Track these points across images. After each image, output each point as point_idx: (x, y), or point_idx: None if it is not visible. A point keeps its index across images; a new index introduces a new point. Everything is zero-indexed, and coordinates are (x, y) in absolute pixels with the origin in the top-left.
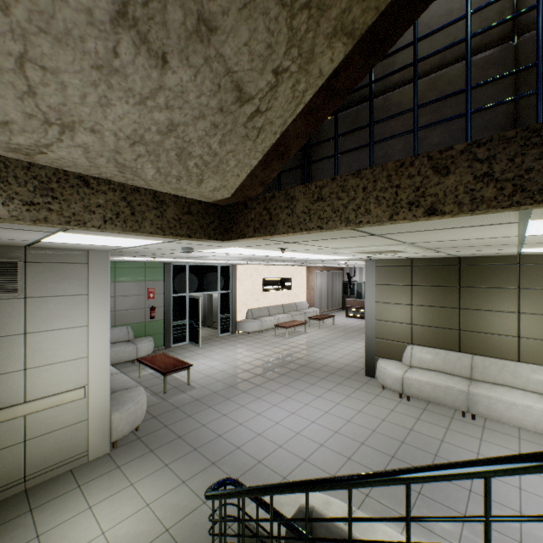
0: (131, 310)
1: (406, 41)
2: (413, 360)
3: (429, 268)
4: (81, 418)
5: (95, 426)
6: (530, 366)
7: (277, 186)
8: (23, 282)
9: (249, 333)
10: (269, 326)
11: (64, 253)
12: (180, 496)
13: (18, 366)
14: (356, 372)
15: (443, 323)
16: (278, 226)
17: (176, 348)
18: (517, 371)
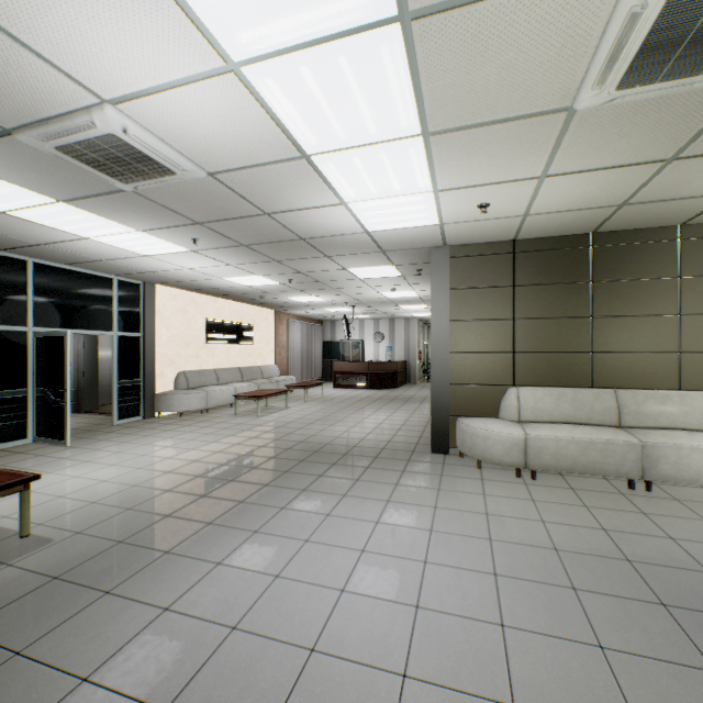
0: None
1: None
2: (524, 410)
3: (543, 255)
4: None
5: None
6: (701, 394)
7: None
8: None
9: (182, 415)
10: (221, 401)
11: None
12: None
13: None
14: (414, 450)
15: (566, 344)
16: None
17: None
18: (685, 403)
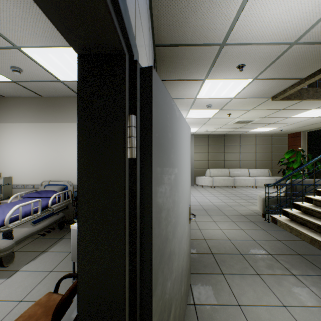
0: None
1: (318, 188)
2: None
3: None
4: None
5: None
6: None
7: (282, 212)
8: None
9: None
10: None
11: None
12: None
13: None
14: None
15: None
16: None
17: None
18: None
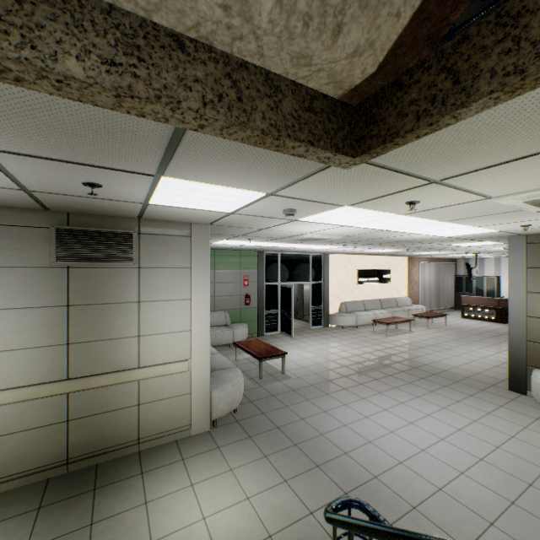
0: (228, 296)
1: None
2: None
3: None
4: (185, 391)
5: (197, 401)
6: None
7: None
8: (137, 253)
9: (342, 328)
10: (365, 321)
11: (171, 226)
12: (282, 497)
13: (133, 332)
14: (494, 384)
15: None
16: (476, 86)
17: (269, 336)
18: None
